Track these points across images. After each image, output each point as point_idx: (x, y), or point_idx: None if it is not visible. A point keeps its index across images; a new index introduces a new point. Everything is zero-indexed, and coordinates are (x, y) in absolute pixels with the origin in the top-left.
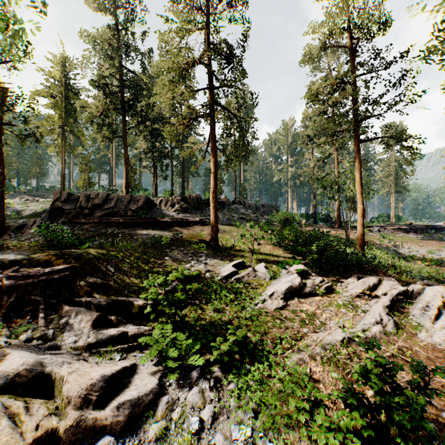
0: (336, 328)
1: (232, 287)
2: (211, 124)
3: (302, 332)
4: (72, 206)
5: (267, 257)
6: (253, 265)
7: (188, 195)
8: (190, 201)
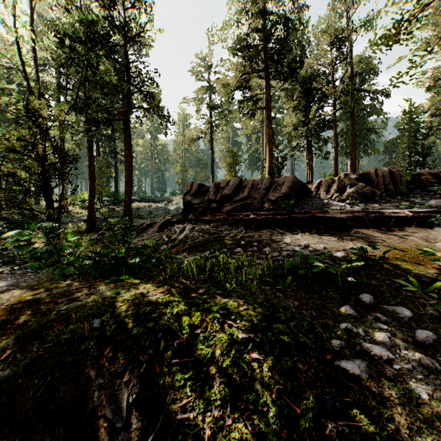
0: None
1: None
2: None
3: None
4: (201, 200)
5: None
6: None
7: (371, 170)
8: (377, 179)
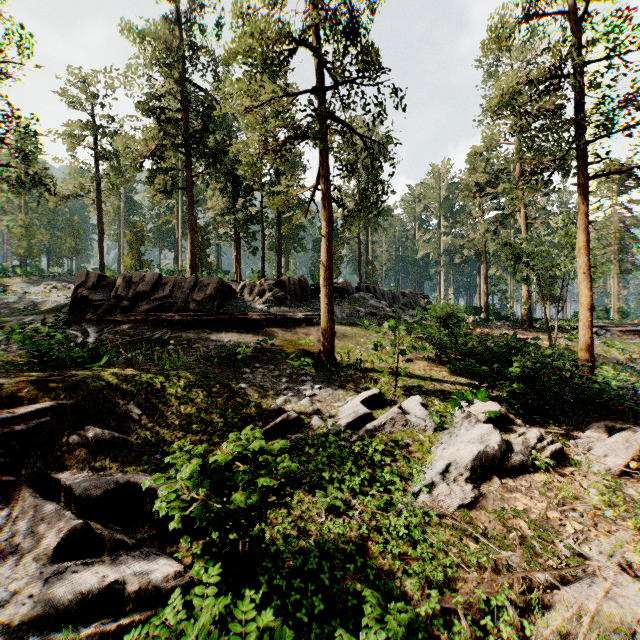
0: (616, 572)
1: (363, 450)
2: (323, 152)
3: (534, 579)
4: (104, 296)
5: (421, 383)
6: (398, 400)
7: (285, 278)
8: (290, 286)
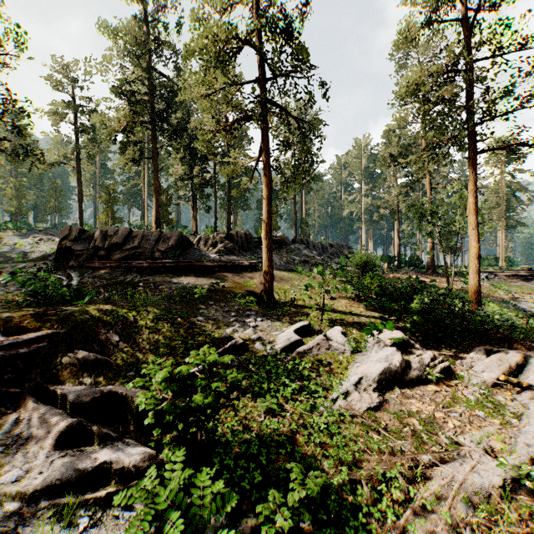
0: (481, 454)
1: (295, 368)
2: (264, 130)
3: (421, 460)
4: (85, 246)
5: (343, 317)
6: (324, 330)
7: (234, 232)
8: (237, 239)
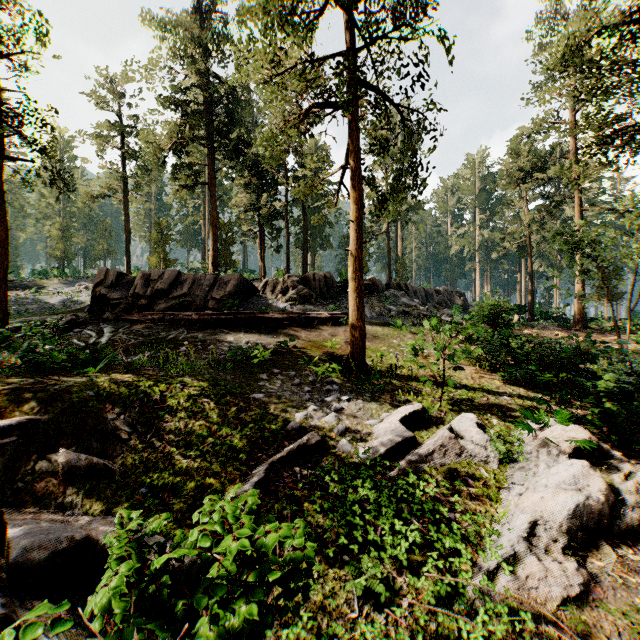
0: None
1: (408, 493)
2: (351, 124)
3: None
4: (123, 294)
5: (471, 395)
6: (446, 418)
7: (310, 274)
8: (315, 283)
